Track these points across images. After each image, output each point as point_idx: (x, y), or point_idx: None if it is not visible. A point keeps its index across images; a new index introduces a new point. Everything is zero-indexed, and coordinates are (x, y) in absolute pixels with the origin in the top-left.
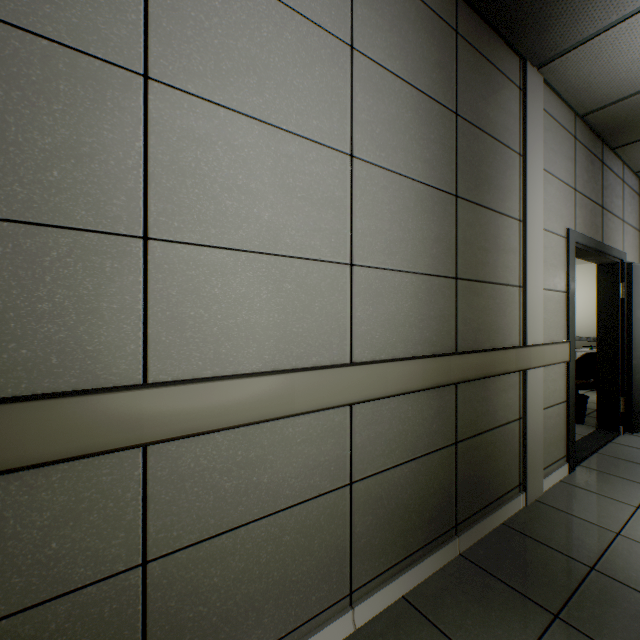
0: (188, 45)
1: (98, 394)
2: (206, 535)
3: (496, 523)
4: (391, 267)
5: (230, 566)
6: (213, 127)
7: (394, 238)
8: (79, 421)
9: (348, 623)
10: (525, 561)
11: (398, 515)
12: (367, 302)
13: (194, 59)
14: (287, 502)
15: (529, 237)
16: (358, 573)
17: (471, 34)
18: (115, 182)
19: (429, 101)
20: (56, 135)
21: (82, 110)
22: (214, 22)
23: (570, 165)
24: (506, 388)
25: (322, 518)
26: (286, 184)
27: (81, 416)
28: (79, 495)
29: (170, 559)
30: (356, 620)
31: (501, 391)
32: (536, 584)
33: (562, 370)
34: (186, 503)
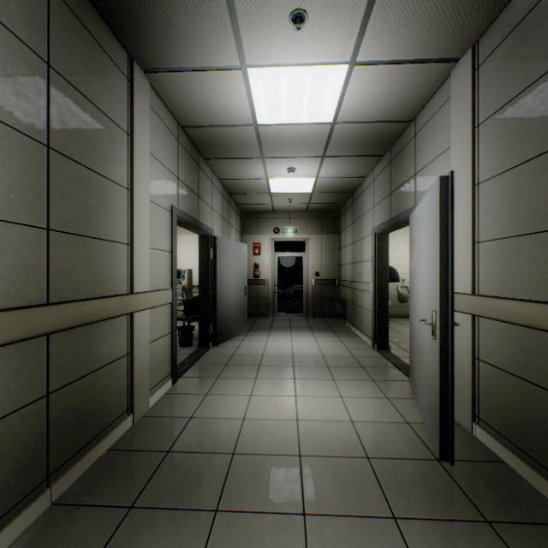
0: None
1: None
2: None
3: (101, 452)
4: None
5: None
6: None
7: None
8: None
9: None
10: (119, 474)
11: None
12: None
13: None
14: None
15: (137, 205)
16: None
17: None
18: None
19: (4, 30)
20: None
21: None
22: None
23: (175, 159)
24: (114, 331)
25: None
26: None
27: None
28: None
29: None
30: None
31: (108, 334)
32: (123, 489)
33: (168, 310)
34: None
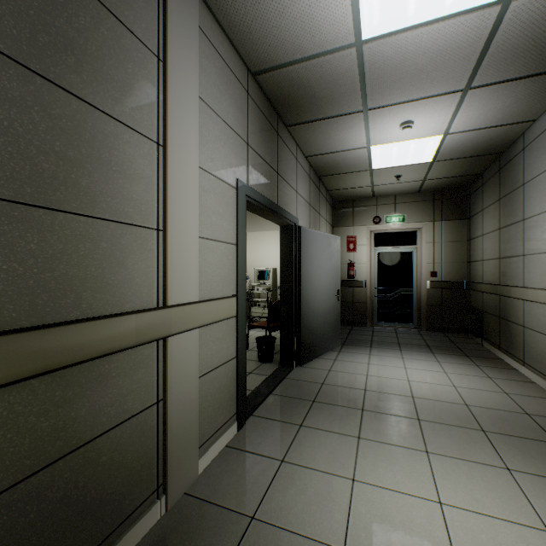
0: None
1: None
2: None
3: None
4: None
5: None
6: None
7: None
8: None
9: None
10: None
11: None
12: None
13: None
14: None
15: (174, 169)
16: None
17: None
18: None
19: None
20: None
21: None
22: None
23: (242, 117)
24: (128, 369)
25: None
26: None
27: None
28: None
29: None
30: None
31: (115, 377)
32: None
33: (232, 326)
34: None
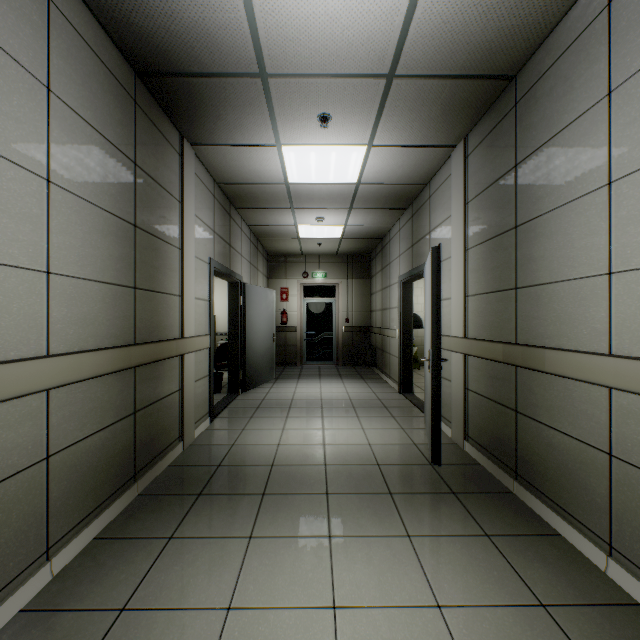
0: None
1: None
2: None
3: (164, 467)
4: (84, 276)
5: None
6: None
7: (87, 253)
8: None
9: (47, 574)
10: (184, 478)
11: (90, 476)
12: (63, 304)
13: None
14: None
15: (186, 261)
16: (55, 531)
17: (147, 106)
18: None
19: (115, 149)
20: None
21: None
22: None
23: (212, 214)
24: (171, 369)
25: (21, 492)
26: None
27: None
28: None
29: None
30: (54, 569)
31: (168, 371)
32: (190, 486)
33: (207, 354)
34: None
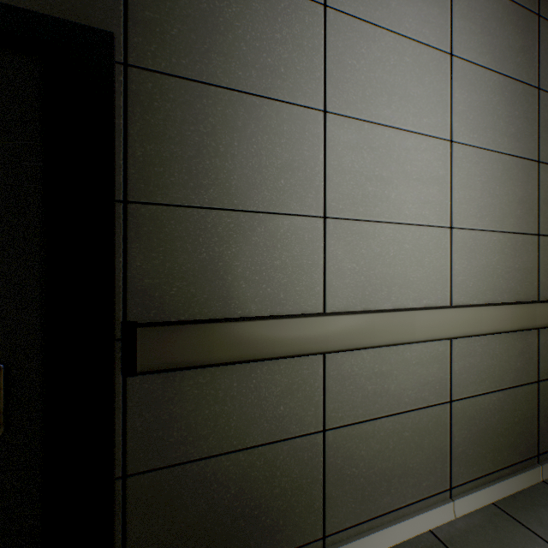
0: (347, 84)
1: (306, 317)
2: (357, 420)
3: None
4: (481, 228)
5: (370, 445)
6: (360, 137)
7: (484, 204)
8: (298, 333)
9: (449, 511)
10: None
11: (487, 435)
12: (462, 257)
13: (350, 93)
14: (406, 407)
15: None
16: (456, 474)
17: None
18: (309, 183)
19: (513, 83)
20: (282, 158)
21: (294, 140)
22: (361, 64)
23: None
24: None
25: (429, 424)
26: (405, 170)
27: (299, 330)
28: (292, 380)
29: (337, 431)
30: (455, 511)
31: None
32: None
33: None
34: (345, 395)
